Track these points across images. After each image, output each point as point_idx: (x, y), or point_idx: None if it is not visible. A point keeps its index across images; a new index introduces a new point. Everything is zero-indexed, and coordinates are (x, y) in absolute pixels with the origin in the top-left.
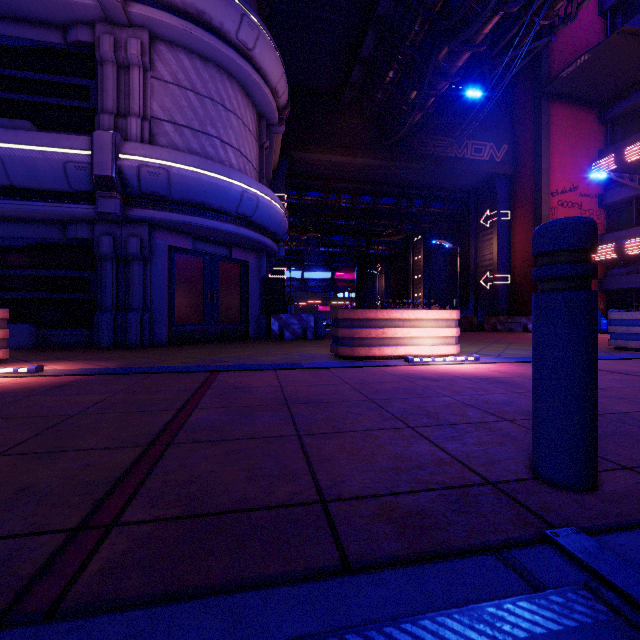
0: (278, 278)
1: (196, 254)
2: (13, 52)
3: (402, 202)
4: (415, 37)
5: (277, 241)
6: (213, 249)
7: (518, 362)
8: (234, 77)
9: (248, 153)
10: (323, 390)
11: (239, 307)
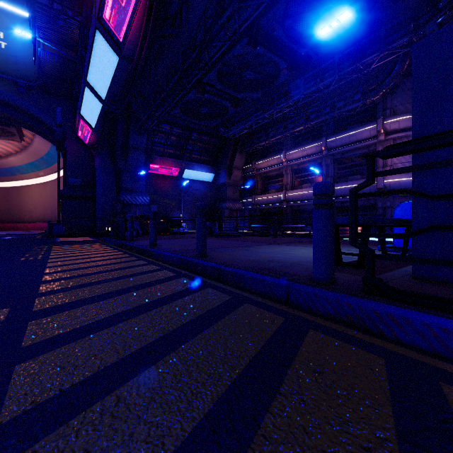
0: None
1: None
2: (355, 157)
3: None
4: None
5: None
6: None
7: None
8: None
9: None
10: None
11: None
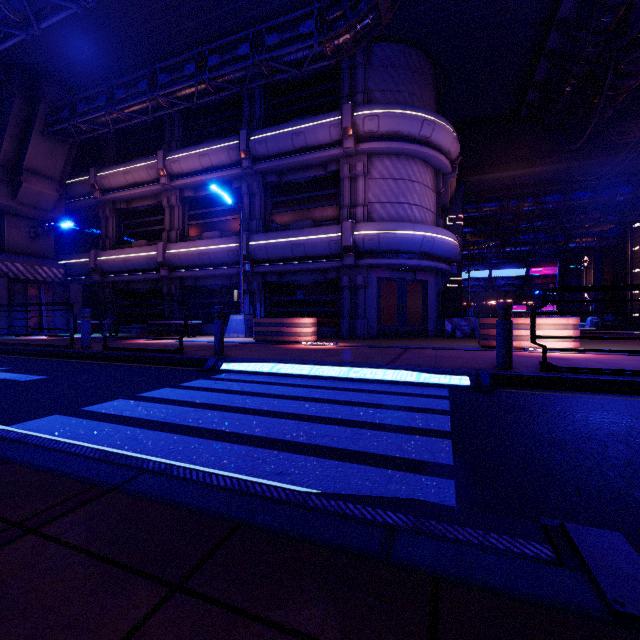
0: (455, 286)
1: (392, 280)
2: (302, 185)
3: (602, 193)
4: (590, 55)
5: (450, 262)
6: (403, 275)
7: (619, 355)
8: (417, 158)
9: (427, 204)
10: (455, 355)
11: (421, 313)
